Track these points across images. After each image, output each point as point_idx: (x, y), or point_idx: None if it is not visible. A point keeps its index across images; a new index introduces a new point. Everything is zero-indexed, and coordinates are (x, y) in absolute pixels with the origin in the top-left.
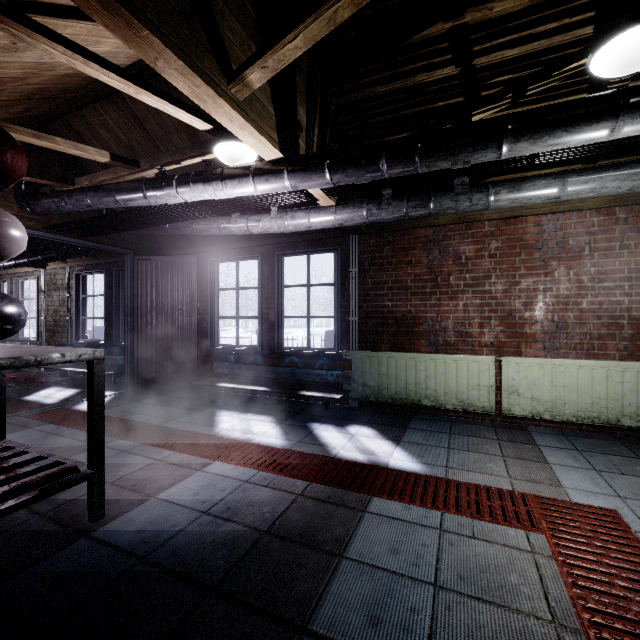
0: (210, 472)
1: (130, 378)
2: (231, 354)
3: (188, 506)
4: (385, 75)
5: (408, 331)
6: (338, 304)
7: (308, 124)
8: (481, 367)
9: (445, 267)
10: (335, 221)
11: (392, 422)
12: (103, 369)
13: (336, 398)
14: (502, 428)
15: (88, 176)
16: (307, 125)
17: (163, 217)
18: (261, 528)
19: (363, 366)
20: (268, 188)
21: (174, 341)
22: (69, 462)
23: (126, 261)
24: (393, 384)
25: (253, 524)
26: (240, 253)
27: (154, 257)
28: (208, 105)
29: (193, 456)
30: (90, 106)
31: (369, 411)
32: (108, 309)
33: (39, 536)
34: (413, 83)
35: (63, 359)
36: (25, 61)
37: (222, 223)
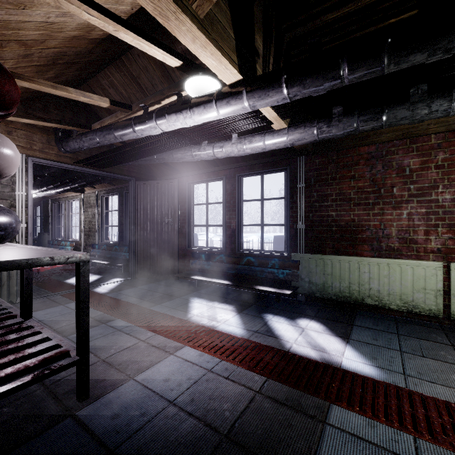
0: (180, 357)
1: (132, 269)
2: (202, 253)
3: (158, 393)
4: (336, 1)
5: (351, 237)
6: (287, 214)
7: (264, 52)
8: (427, 272)
9: (388, 179)
10: (287, 141)
11: (338, 318)
12: (88, 270)
13: (287, 294)
14: (453, 332)
15: (99, 122)
16: (263, 53)
17: (150, 149)
18: (221, 430)
19: (309, 266)
20: (229, 110)
21: (162, 243)
22: (65, 346)
23: (130, 185)
24: (337, 283)
25: (213, 423)
26: (209, 176)
27: (148, 182)
28: (171, 23)
29: (168, 339)
30: (101, 71)
31: (315, 305)
32: (120, 220)
33: (37, 410)
34: (364, 4)
35: (52, 262)
36: (37, 21)
37: (194, 151)
